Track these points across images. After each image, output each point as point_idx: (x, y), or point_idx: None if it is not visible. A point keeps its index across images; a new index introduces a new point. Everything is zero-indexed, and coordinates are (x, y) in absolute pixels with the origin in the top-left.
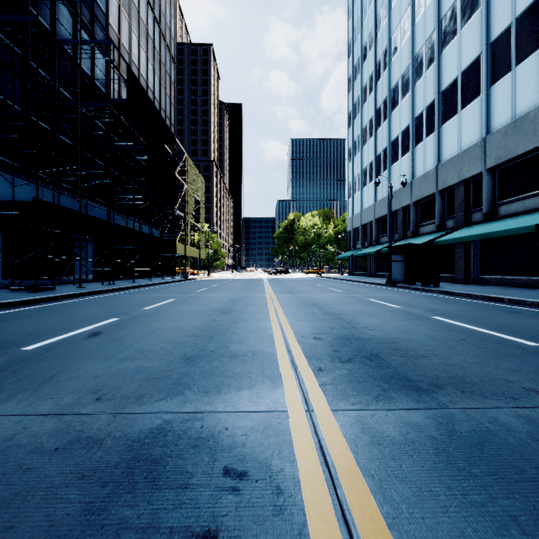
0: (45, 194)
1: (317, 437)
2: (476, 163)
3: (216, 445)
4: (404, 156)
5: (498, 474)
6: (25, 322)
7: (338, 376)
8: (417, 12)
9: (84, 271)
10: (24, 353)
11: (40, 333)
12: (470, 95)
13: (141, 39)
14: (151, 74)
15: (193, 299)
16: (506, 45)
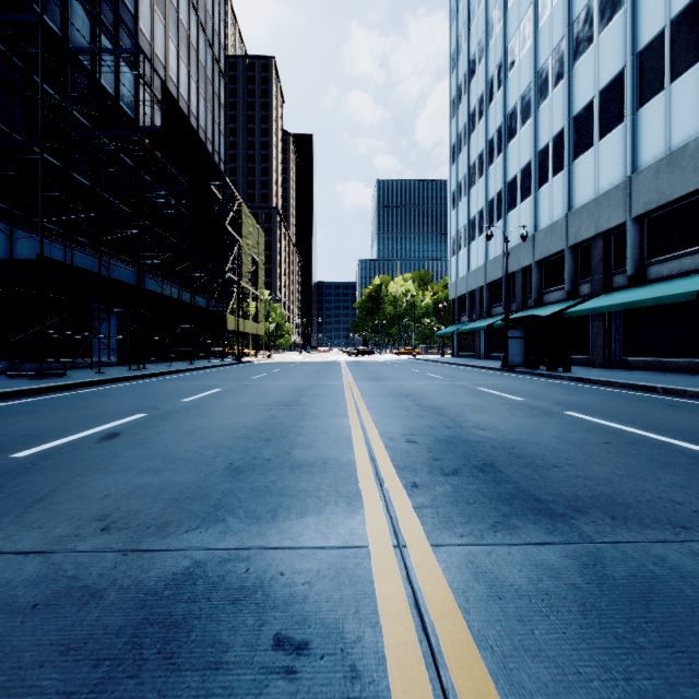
0: (53, 251)
1: (410, 587)
2: (618, 210)
3: (266, 600)
4: (524, 201)
5: (674, 645)
6: (20, 420)
7: (440, 495)
8: (541, 13)
9: (106, 352)
10: (11, 462)
11: (38, 435)
12: (610, 121)
13: (181, 48)
14: (194, 94)
15: (247, 388)
16: (658, 56)
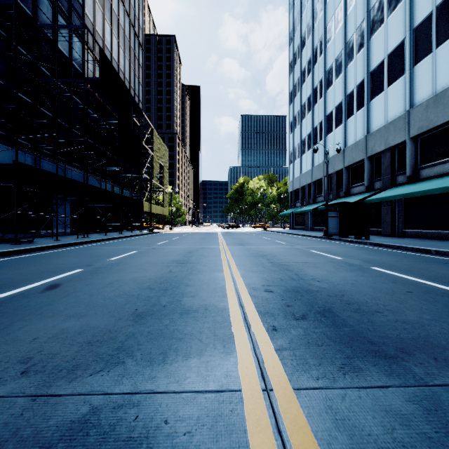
0: (27, 159)
1: (280, 437)
2: (400, 133)
3: None
4: (338, 127)
5: None
6: None
7: (295, 338)
8: (349, 4)
9: (63, 226)
10: None
11: (0, 286)
12: (395, 74)
13: (114, 27)
14: (122, 58)
15: (154, 250)
16: (427, 30)
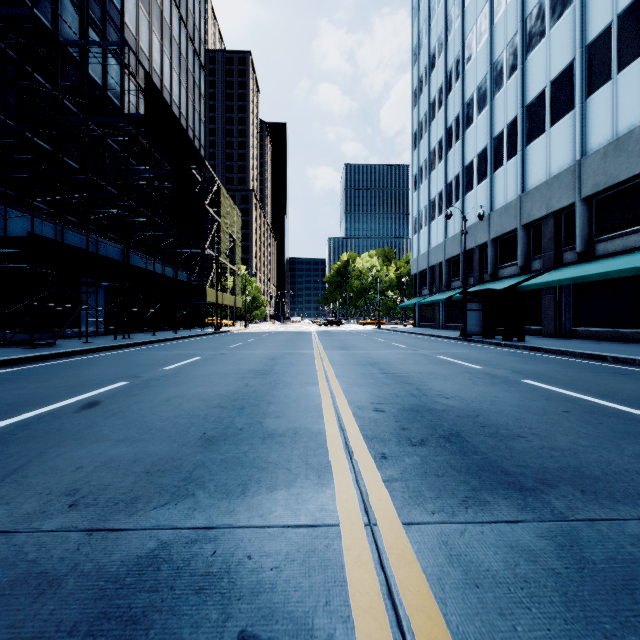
0: (44, 229)
1: (383, 572)
2: (568, 192)
3: (232, 589)
4: (481, 183)
5: None
6: (6, 388)
7: (409, 467)
8: (496, 10)
9: (94, 322)
10: None
11: (21, 404)
12: (561, 109)
13: (164, 42)
14: (176, 85)
15: (223, 357)
16: (606, 48)
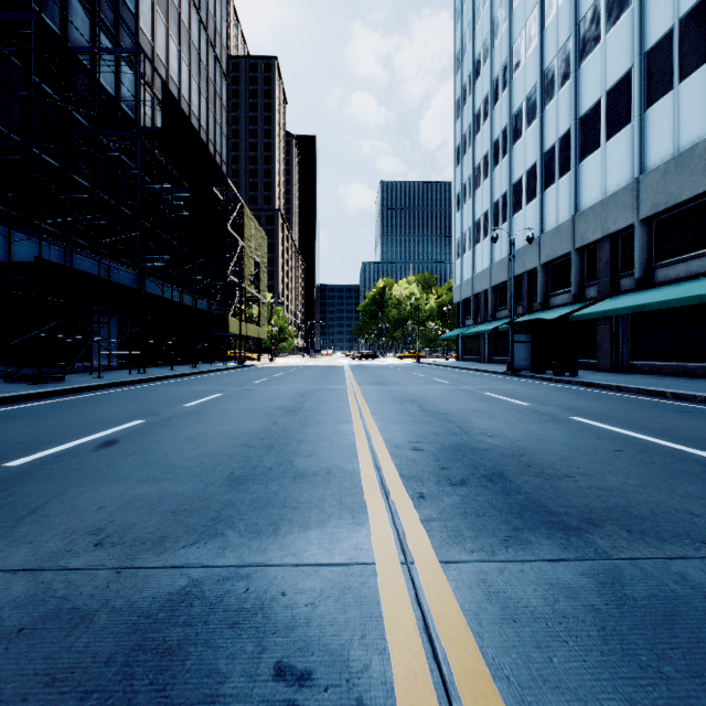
0: (52, 253)
1: (419, 608)
2: (626, 212)
3: (266, 623)
4: (530, 203)
5: (703, 675)
6: (16, 426)
7: (448, 507)
8: (547, 12)
9: (106, 355)
10: (4, 471)
11: (34, 442)
12: (618, 122)
13: (183, 48)
14: (195, 95)
15: (249, 393)
16: (666, 56)
